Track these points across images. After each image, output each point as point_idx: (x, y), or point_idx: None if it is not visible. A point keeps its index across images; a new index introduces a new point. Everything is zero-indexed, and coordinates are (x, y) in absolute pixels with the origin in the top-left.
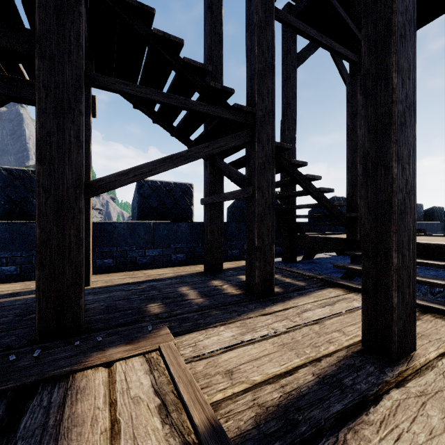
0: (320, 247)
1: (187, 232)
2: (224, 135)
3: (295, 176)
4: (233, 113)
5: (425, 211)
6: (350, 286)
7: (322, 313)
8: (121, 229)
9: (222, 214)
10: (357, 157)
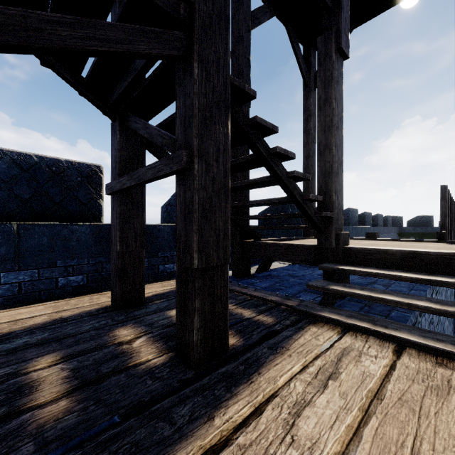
0: (281, 258)
1: (89, 240)
2: (137, 62)
3: (259, 149)
4: None
5: (358, 216)
6: (341, 321)
7: (335, 414)
8: None
9: (144, 211)
10: (333, 137)
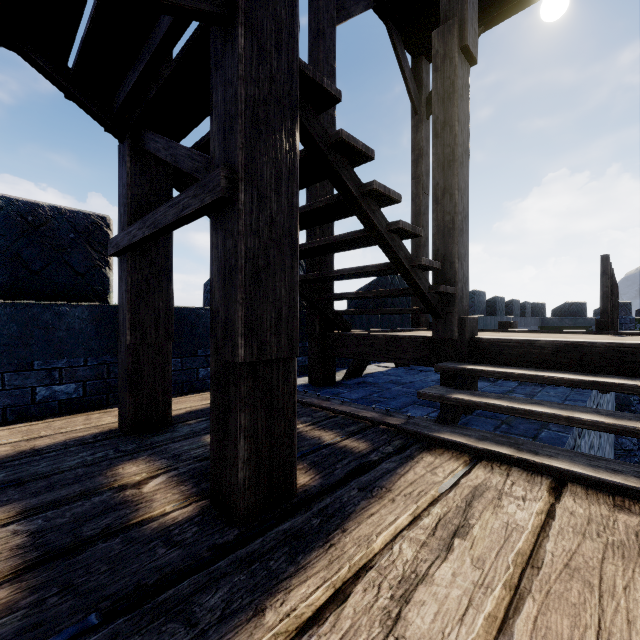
0: (380, 356)
1: (87, 329)
2: (152, 38)
3: (346, 184)
4: None
5: (487, 301)
6: (469, 445)
7: (466, 596)
8: None
9: (170, 282)
10: (455, 177)
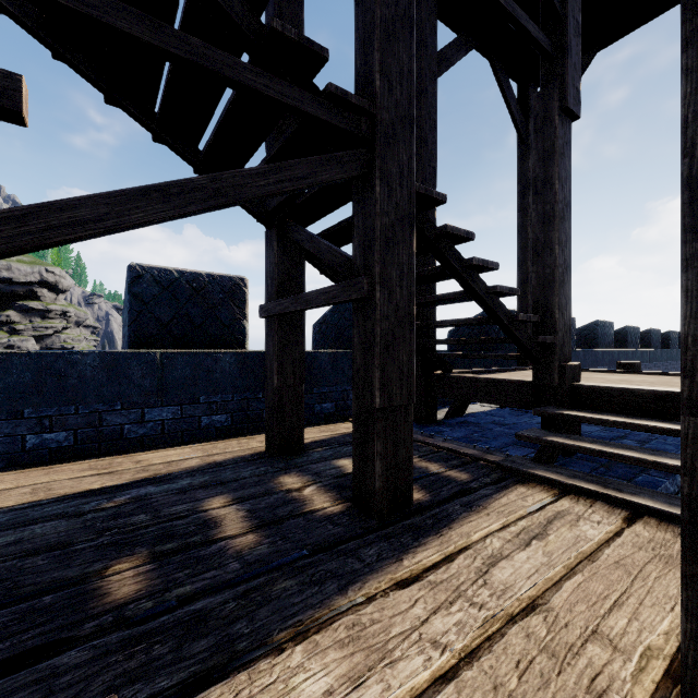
0: (482, 398)
1: (234, 371)
2: None
3: (450, 262)
4: (326, 106)
5: (615, 332)
6: (559, 481)
7: (534, 568)
8: (87, 366)
9: (303, 337)
10: (555, 232)
